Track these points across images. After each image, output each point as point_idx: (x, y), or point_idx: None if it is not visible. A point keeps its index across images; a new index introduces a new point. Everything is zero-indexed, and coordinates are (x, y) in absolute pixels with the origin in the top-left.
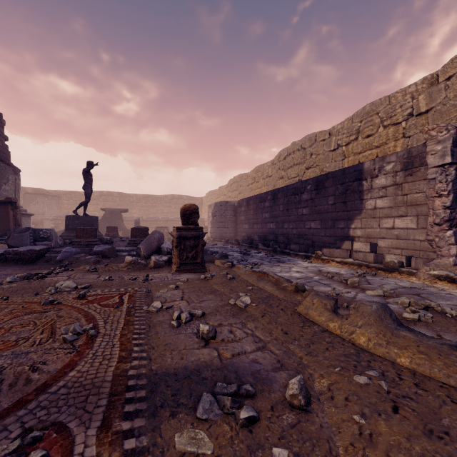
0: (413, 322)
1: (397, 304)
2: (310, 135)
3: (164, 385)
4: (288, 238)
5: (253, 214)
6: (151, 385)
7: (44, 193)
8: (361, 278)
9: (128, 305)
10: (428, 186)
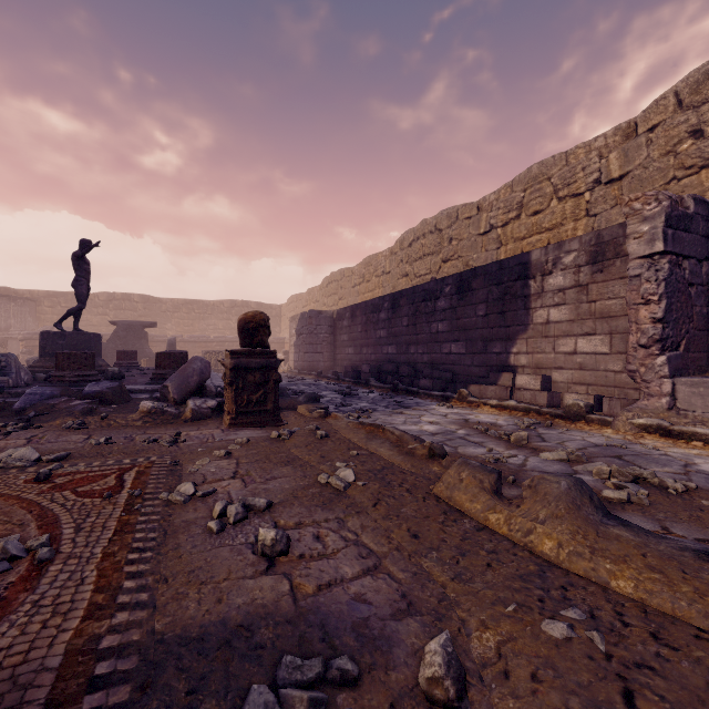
0: (620, 505)
1: (590, 474)
2: (450, 209)
3: (174, 667)
4: (415, 368)
5: (361, 331)
6: (145, 670)
7: (10, 294)
8: (530, 432)
9: (132, 493)
10: (629, 287)
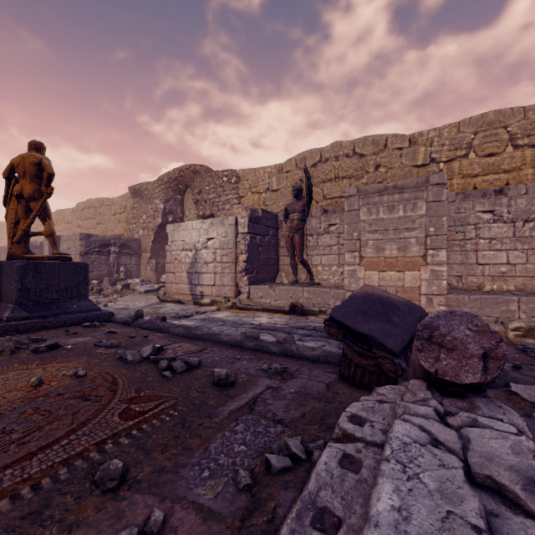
0: None
1: None
2: None
3: None
4: None
5: None
6: None
7: None
8: None
9: None
10: None
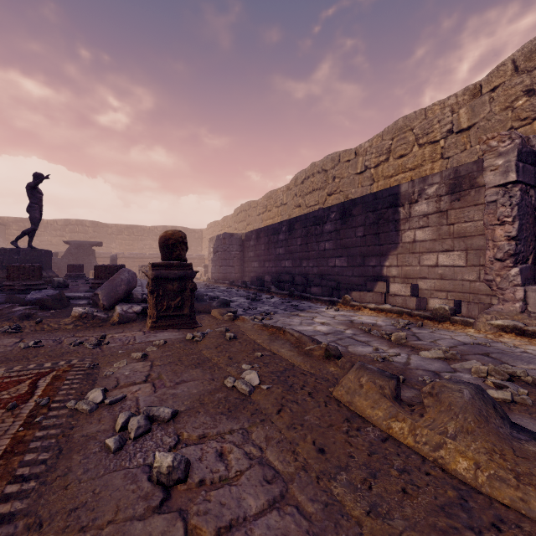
0: (506, 405)
1: (468, 372)
2: (333, 154)
3: None
4: (307, 278)
5: (264, 249)
6: None
7: None
8: (406, 331)
9: (38, 402)
10: (486, 210)
